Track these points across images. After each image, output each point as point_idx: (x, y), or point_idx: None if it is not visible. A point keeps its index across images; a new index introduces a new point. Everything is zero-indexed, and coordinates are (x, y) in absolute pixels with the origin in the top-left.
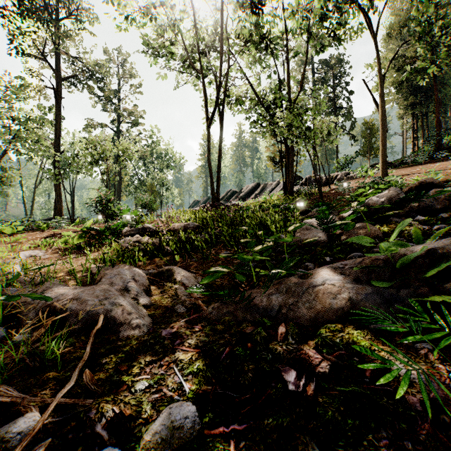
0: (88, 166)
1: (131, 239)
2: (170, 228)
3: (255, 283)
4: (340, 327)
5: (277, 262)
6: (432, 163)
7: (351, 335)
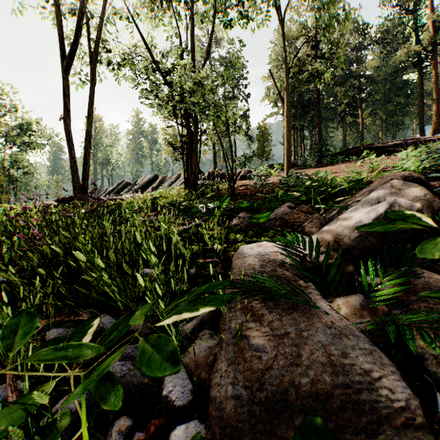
0: None
1: None
2: None
3: None
4: None
5: None
6: (322, 167)
7: None
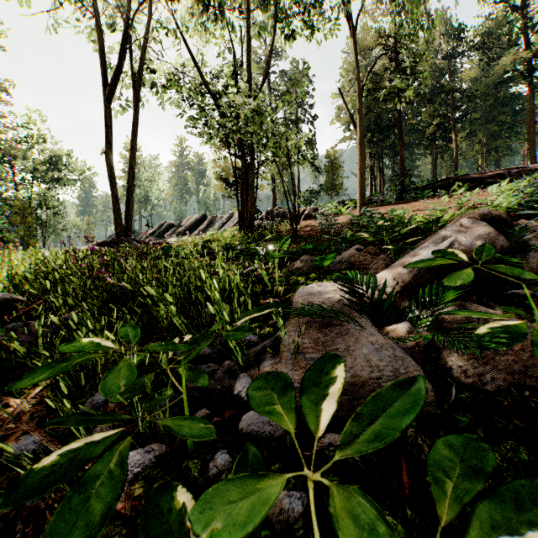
0: None
1: None
2: None
3: None
4: None
5: None
6: (403, 203)
7: None
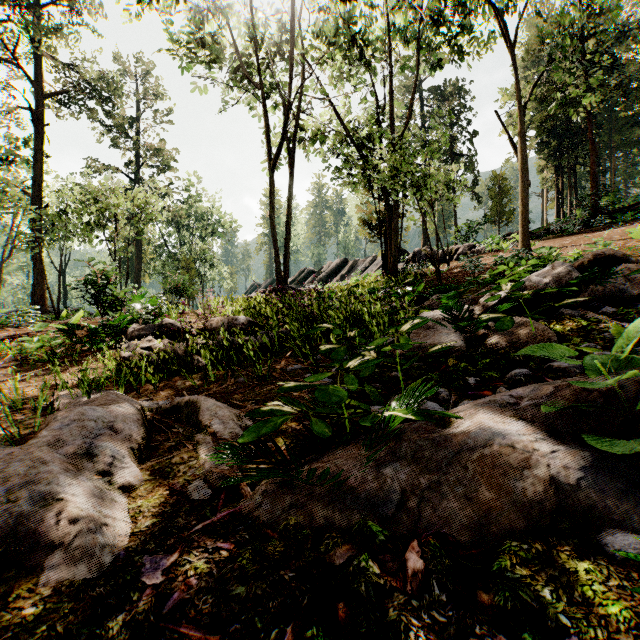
0: (85, 229)
1: (139, 343)
2: (205, 326)
3: (348, 435)
4: (541, 550)
5: (384, 385)
6: (588, 232)
7: (572, 574)
